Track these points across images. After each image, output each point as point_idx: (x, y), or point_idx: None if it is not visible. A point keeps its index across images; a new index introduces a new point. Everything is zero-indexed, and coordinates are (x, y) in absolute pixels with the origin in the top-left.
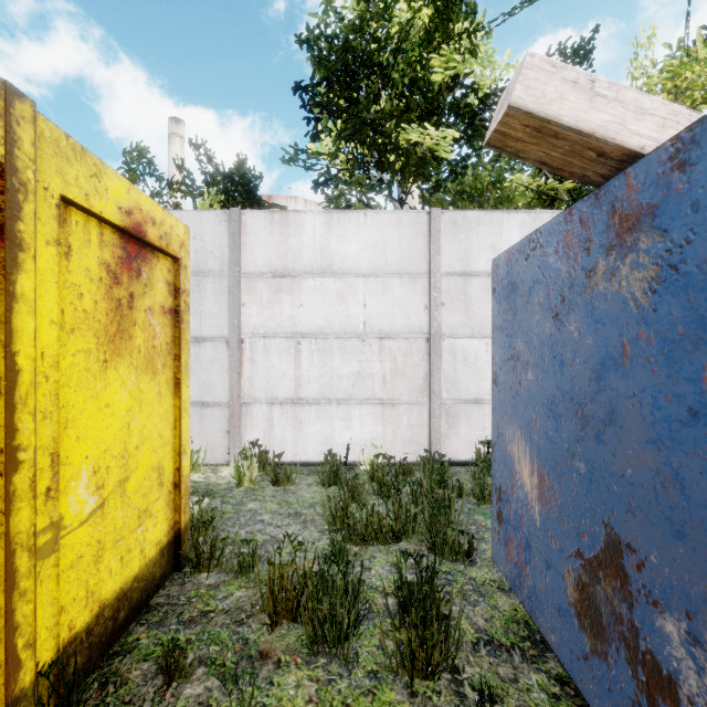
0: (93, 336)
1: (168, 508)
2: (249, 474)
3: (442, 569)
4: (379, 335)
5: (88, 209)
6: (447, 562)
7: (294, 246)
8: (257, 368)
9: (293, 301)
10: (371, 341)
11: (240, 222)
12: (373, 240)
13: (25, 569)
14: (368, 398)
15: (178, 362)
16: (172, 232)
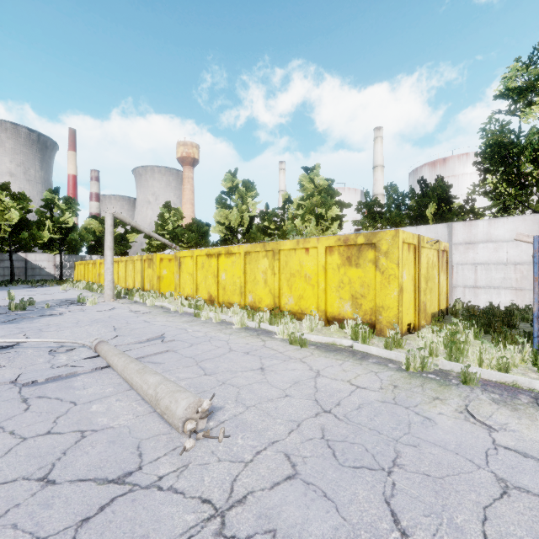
0: (440, 268)
1: (445, 301)
2: (458, 307)
3: (522, 323)
4: (514, 263)
5: (441, 250)
6: (525, 323)
7: (474, 233)
8: (459, 275)
9: (473, 252)
10: (510, 266)
11: (452, 227)
12: (511, 228)
13: (439, 296)
14: (508, 287)
15: (447, 272)
16: (447, 246)
